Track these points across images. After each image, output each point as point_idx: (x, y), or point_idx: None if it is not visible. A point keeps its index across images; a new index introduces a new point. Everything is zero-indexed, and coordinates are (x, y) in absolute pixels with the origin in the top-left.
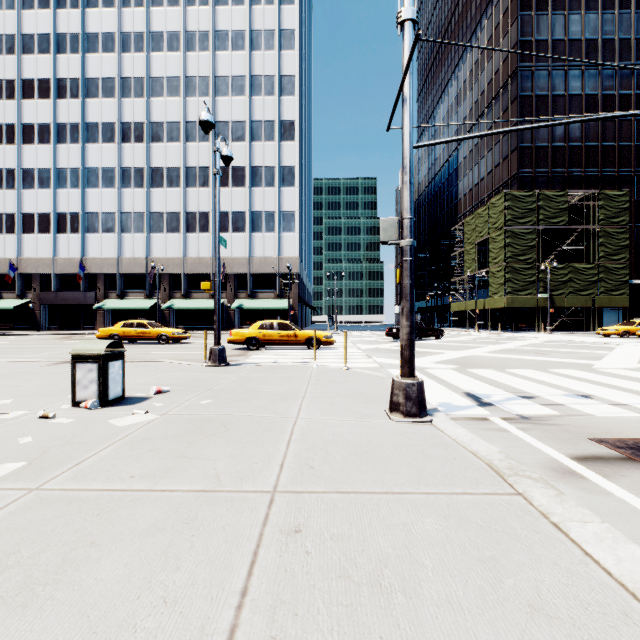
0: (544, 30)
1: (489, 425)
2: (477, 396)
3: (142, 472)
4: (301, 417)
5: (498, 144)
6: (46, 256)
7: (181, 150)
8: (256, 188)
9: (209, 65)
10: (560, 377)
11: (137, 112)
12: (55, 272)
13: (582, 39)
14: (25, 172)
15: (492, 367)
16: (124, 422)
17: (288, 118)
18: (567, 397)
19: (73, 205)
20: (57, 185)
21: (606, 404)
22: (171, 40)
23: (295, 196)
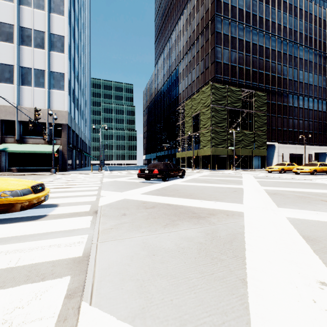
0: None
1: None
2: None
3: None
4: None
5: (203, 60)
6: None
7: None
8: (25, 46)
9: None
10: None
11: None
12: None
13: (244, 10)
14: None
15: None
16: None
17: None
18: None
19: None
20: None
21: None
22: None
23: (64, 61)
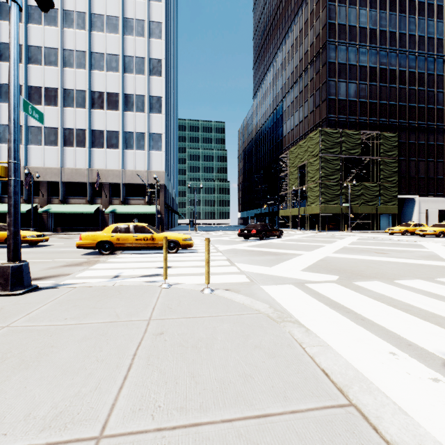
0: (344, 17)
1: None
2: None
3: None
4: None
5: (312, 96)
6: None
7: (59, 73)
8: (128, 112)
9: (85, 3)
10: None
11: None
12: None
13: (367, 28)
14: None
15: (373, 276)
16: None
17: (156, 57)
18: None
19: None
20: None
21: None
22: None
23: (162, 121)
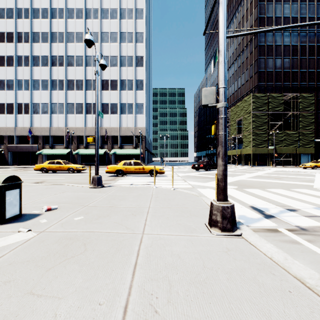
0: (271, 12)
1: (283, 237)
2: (260, 209)
3: None
4: (146, 233)
5: (247, 70)
6: (11, 126)
7: (83, 71)
8: (123, 91)
9: (98, 26)
10: (301, 194)
11: (60, 50)
12: (16, 134)
13: (290, 17)
14: None
15: (257, 187)
16: (4, 242)
17: (140, 55)
18: (317, 210)
19: (26, 99)
20: (17, 88)
21: None
22: (78, 13)
23: (143, 95)
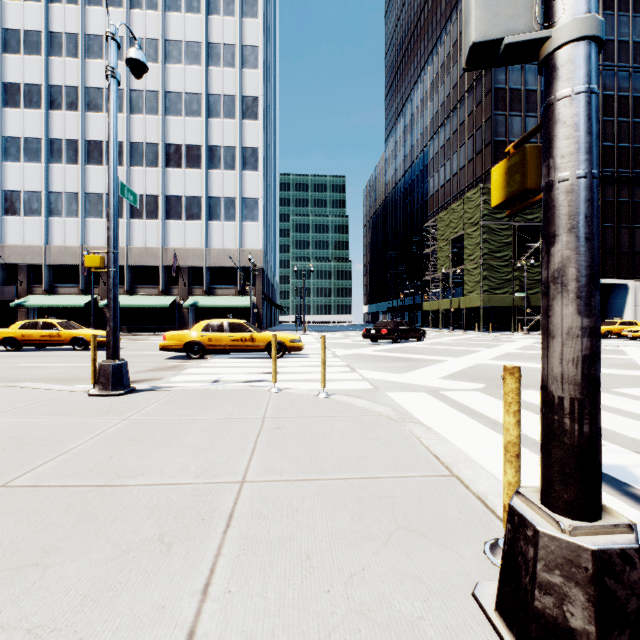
0: None
1: None
2: (606, 474)
3: None
4: None
5: (471, 138)
6: None
7: (124, 122)
8: (214, 170)
9: (158, 26)
10: None
11: (69, 74)
12: None
13: None
14: None
15: (530, 385)
16: None
17: (251, 94)
18: None
19: None
20: None
21: None
22: None
23: (259, 181)
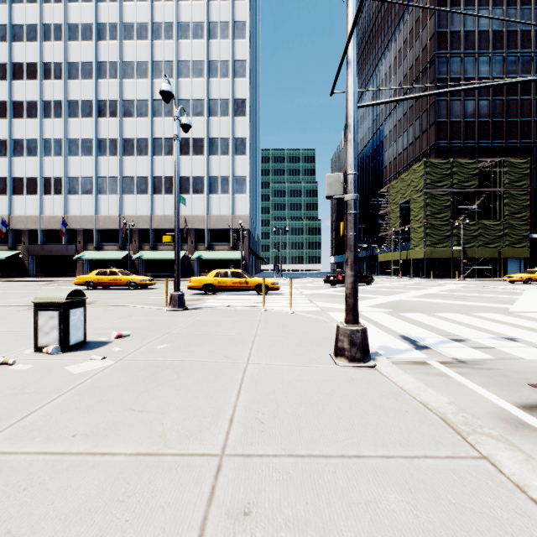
0: (457, 23)
1: (429, 369)
2: (412, 339)
3: (86, 429)
4: (251, 362)
5: (418, 119)
6: (34, 214)
7: (149, 124)
8: (213, 156)
9: (173, 51)
10: (483, 320)
11: (111, 91)
12: (41, 228)
13: (490, 30)
14: (16, 142)
15: (420, 311)
16: (80, 369)
17: (240, 97)
18: (495, 340)
19: (57, 170)
20: (43, 153)
21: (533, 347)
22: (140, 30)
23: (246, 163)
